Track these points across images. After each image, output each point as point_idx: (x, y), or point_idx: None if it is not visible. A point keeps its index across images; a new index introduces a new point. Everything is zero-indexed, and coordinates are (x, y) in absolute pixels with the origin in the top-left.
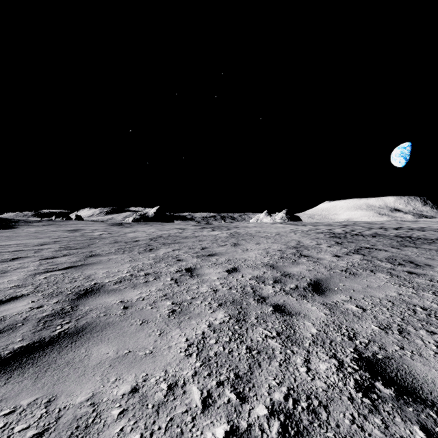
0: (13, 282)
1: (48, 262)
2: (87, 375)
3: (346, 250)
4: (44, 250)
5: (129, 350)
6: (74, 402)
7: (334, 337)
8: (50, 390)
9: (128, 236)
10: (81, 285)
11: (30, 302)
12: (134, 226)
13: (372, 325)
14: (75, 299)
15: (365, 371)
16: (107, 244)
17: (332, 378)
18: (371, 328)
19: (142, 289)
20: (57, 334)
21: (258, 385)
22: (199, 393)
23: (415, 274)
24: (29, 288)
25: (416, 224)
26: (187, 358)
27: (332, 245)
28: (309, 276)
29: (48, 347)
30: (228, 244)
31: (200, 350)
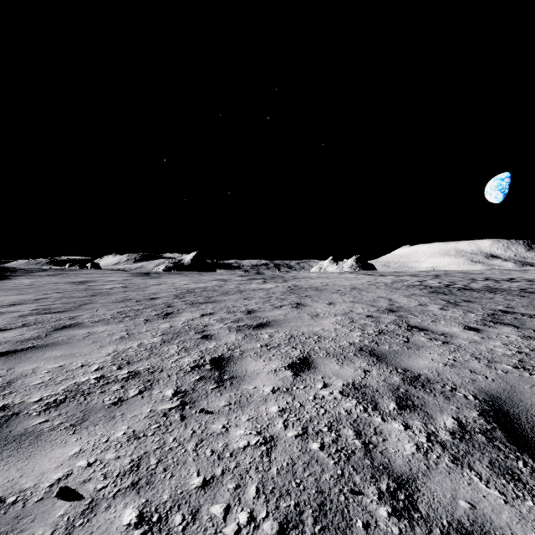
0: None
1: None
2: None
3: (476, 315)
4: (3, 315)
5: None
6: None
7: None
8: None
9: (147, 291)
10: None
11: None
12: (163, 277)
13: None
14: None
15: None
16: (107, 304)
17: None
18: None
19: (91, 435)
20: None
21: None
22: None
23: None
24: None
25: (529, 274)
26: None
27: (446, 306)
28: (463, 383)
29: None
30: (286, 305)
31: None
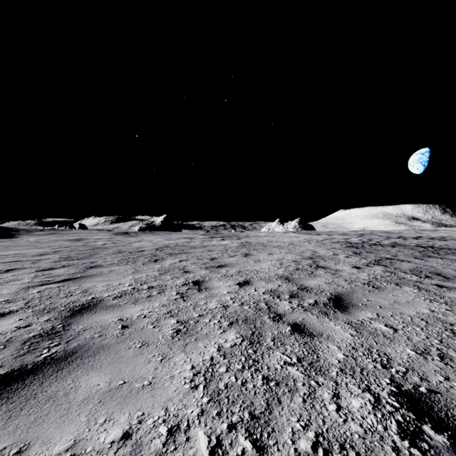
0: (3, 296)
1: (45, 274)
2: (71, 414)
3: (366, 260)
4: (43, 261)
5: (123, 381)
6: (50, 453)
7: (365, 364)
8: (23, 435)
9: (133, 246)
10: (77, 300)
11: (17, 319)
12: (140, 236)
13: (407, 349)
14: (68, 316)
15: (408, 409)
16: (110, 254)
17: (369, 420)
18: (407, 353)
19: (144, 305)
20: (43, 359)
21: (279, 429)
22: (206, 441)
23: (445, 287)
24: (19, 303)
25: (436, 234)
26: (192, 391)
27: (350, 255)
28: (329, 289)
29: (30, 376)
30: (238, 254)
31: (208, 381)
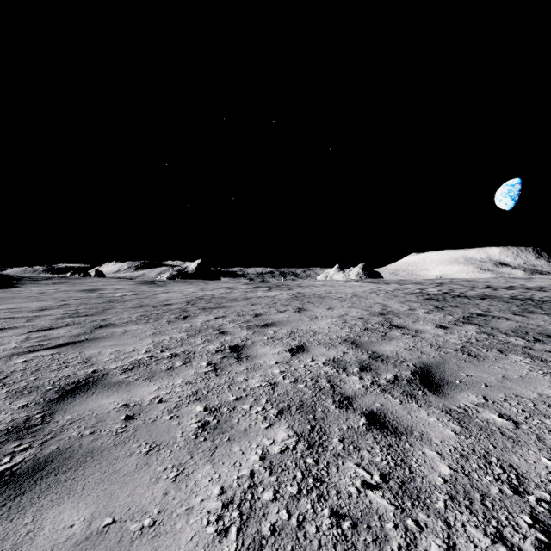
0: None
1: (40, 336)
2: None
3: (452, 317)
4: (41, 318)
5: (112, 518)
6: None
7: (485, 486)
8: None
9: (158, 298)
10: (71, 374)
11: None
12: (169, 285)
13: (542, 457)
14: (55, 400)
15: None
16: (128, 309)
17: None
18: (544, 465)
19: (162, 382)
20: None
21: None
22: None
23: None
24: None
25: (531, 282)
26: (218, 540)
27: (431, 310)
28: (411, 359)
29: None
30: (290, 309)
31: (245, 519)
